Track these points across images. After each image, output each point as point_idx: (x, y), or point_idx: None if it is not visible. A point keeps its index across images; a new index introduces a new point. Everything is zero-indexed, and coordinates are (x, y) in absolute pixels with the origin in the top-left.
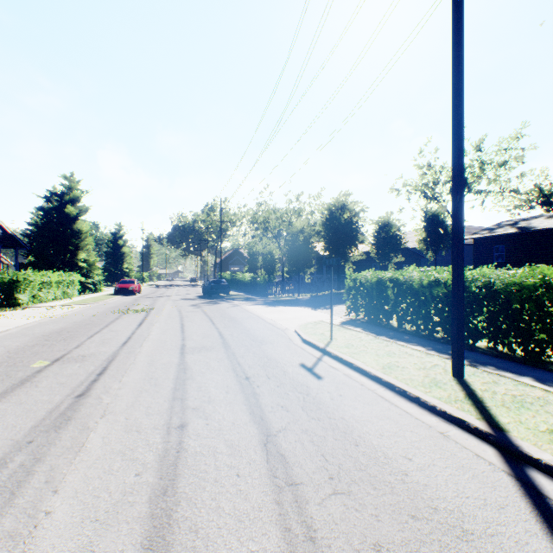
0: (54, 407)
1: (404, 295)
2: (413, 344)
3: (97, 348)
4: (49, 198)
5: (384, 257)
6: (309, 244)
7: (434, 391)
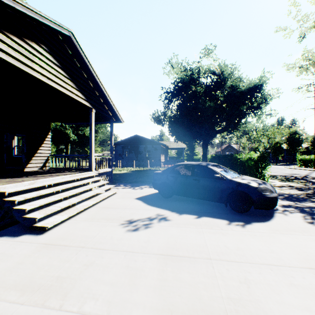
0: None
1: (312, 160)
2: (311, 168)
3: None
4: None
5: None
6: (281, 146)
7: (309, 169)
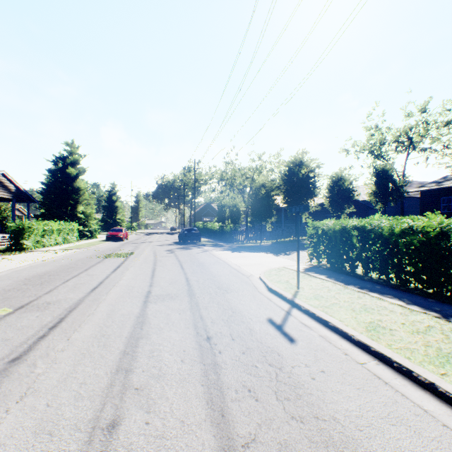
0: None
1: (372, 243)
2: (388, 296)
3: (65, 294)
4: (56, 162)
5: (337, 208)
6: (270, 196)
7: (451, 374)
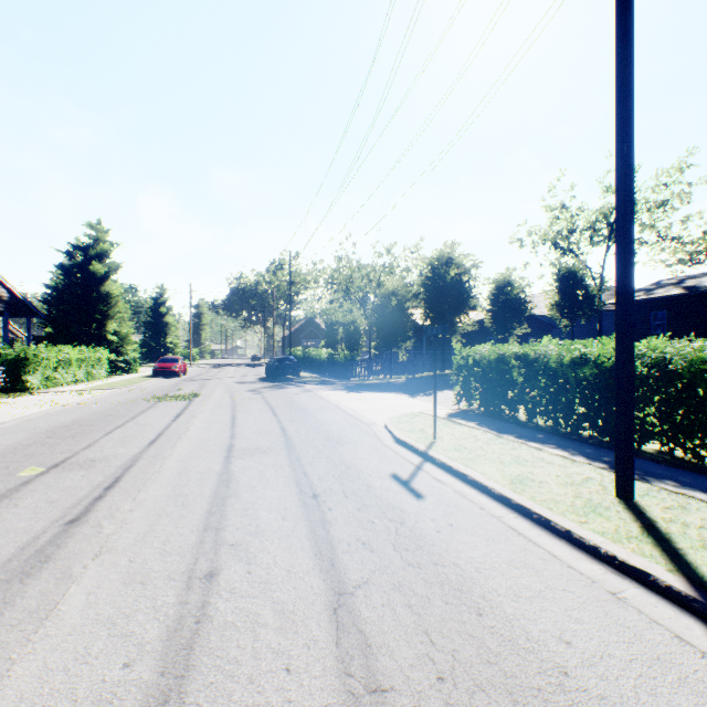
0: (31, 540)
1: (536, 377)
2: (551, 446)
3: (113, 449)
4: (71, 253)
5: (503, 327)
6: (404, 310)
7: (592, 522)
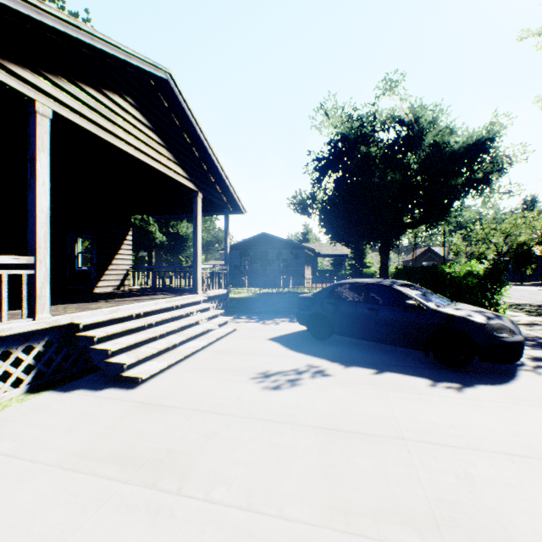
0: None
1: None
2: None
3: None
4: None
5: None
6: (530, 251)
7: None
